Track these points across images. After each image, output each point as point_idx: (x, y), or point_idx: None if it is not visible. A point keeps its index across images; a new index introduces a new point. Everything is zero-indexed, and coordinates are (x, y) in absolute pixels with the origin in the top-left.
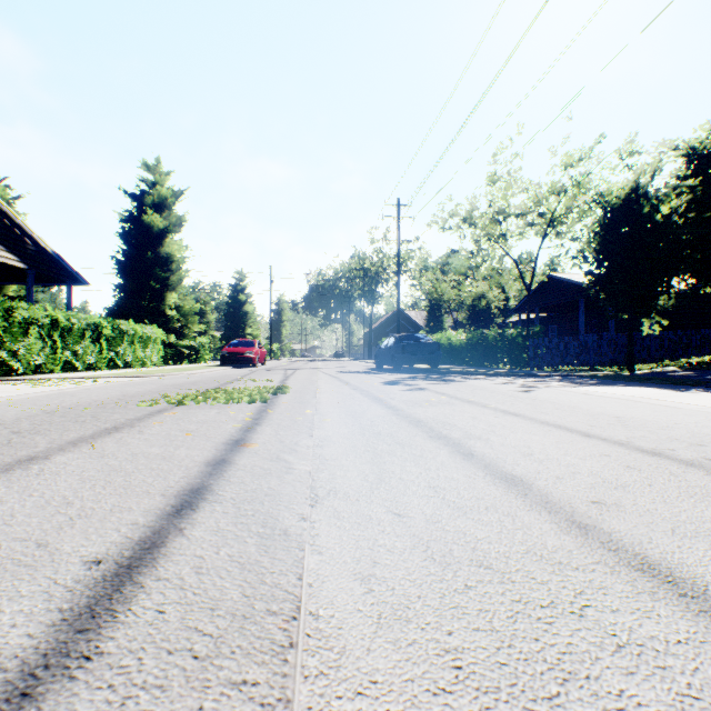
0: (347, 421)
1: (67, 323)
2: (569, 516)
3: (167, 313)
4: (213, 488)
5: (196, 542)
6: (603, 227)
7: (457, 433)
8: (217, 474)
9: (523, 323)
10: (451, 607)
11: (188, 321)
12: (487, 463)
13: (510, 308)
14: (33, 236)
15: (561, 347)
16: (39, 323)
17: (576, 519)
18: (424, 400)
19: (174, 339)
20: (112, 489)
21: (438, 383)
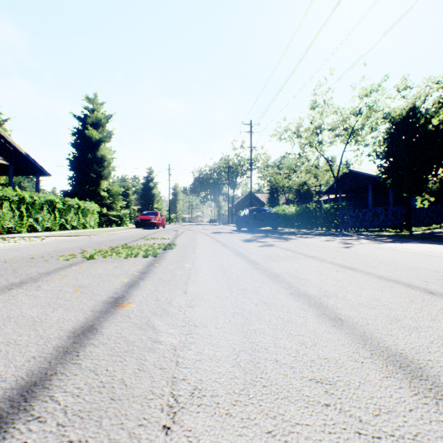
0: (217, 275)
1: (30, 200)
2: None
3: (101, 194)
4: (53, 382)
5: None
6: (390, 134)
7: (313, 290)
8: (71, 353)
9: (330, 201)
10: None
11: (115, 199)
12: (363, 334)
13: (321, 191)
14: (12, 143)
15: (360, 215)
16: (10, 200)
17: None
18: (275, 255)
19: (106, 211)
20: None
21: (281, 241)
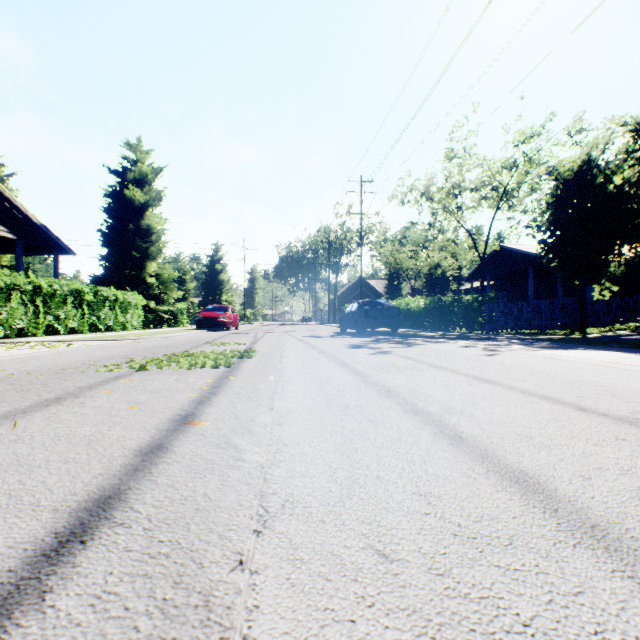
0: (311, 390)
1: (49, 289)
2: None
3: (147, 281)
4: (129, 496)
5: (50, 631)
6: (556, 198)
7: (434, 406)
8: (143, 471)
9: (475, 290)
10: None
11: (167, 288)
12: (483, 452)
13: (463, 276)
14: (22, 208)
15: (515, 311)
16: (21, 289)
17: None
18: (391, 365)
19: (154, 304)
20: None
21: (401, 347)
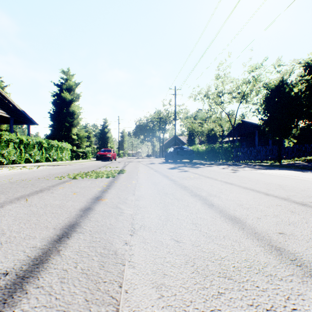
0: (151, 187)
1: (26, 141)
2: (269, 242)
3: (72, 137)
4: (81, 224)
5: (65, 260)
6: (267, 98)
7: (204, 193)
8: (84, 216)
9: (230, 141)
10: (211, 310)
11: (82, 140)
12: (220, 210)
13: (224, 135)
14: (12, 102)
15: (248, 152)
16: (14, 141)
17: (273, 244)
18: (187, 176)
19: (76, 148)
20: (29, 225)
21: (193, 168)
